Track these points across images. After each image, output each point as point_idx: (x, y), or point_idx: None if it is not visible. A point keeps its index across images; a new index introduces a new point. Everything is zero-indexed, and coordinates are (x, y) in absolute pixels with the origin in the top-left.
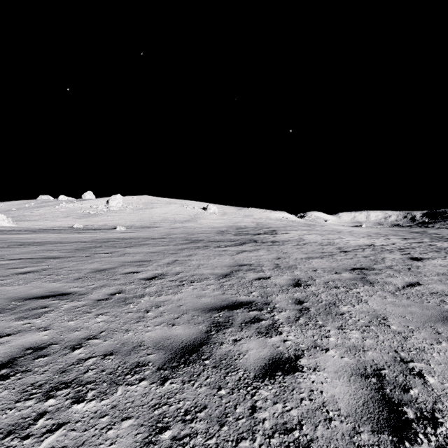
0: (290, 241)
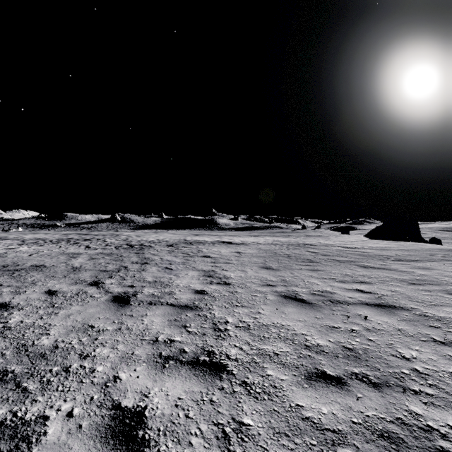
0: None
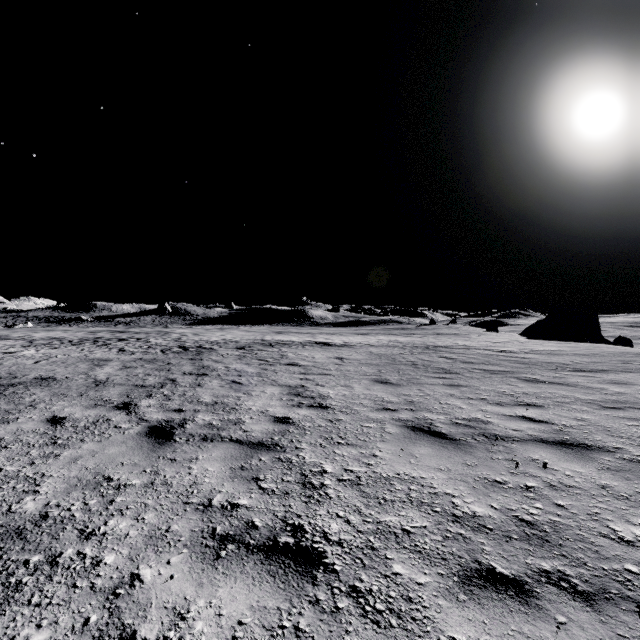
0: None
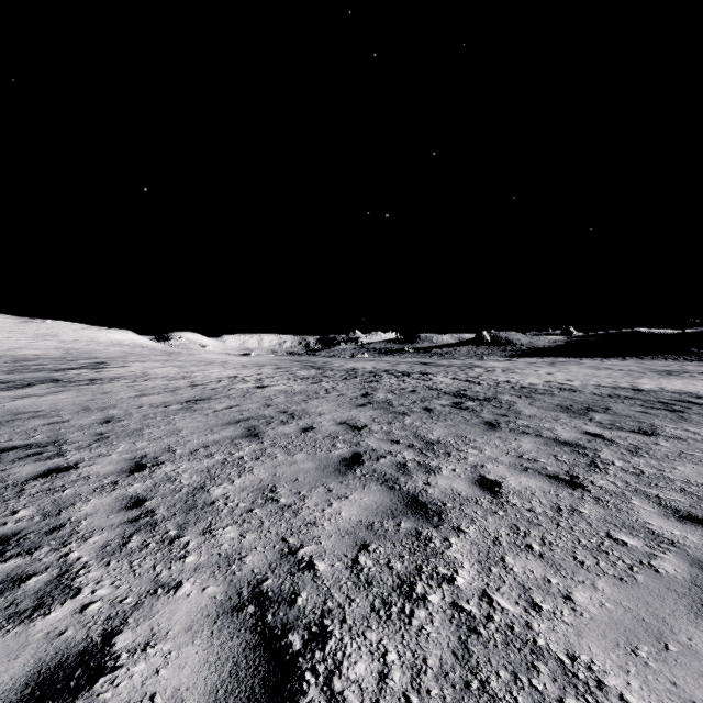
0: (125, 377)
